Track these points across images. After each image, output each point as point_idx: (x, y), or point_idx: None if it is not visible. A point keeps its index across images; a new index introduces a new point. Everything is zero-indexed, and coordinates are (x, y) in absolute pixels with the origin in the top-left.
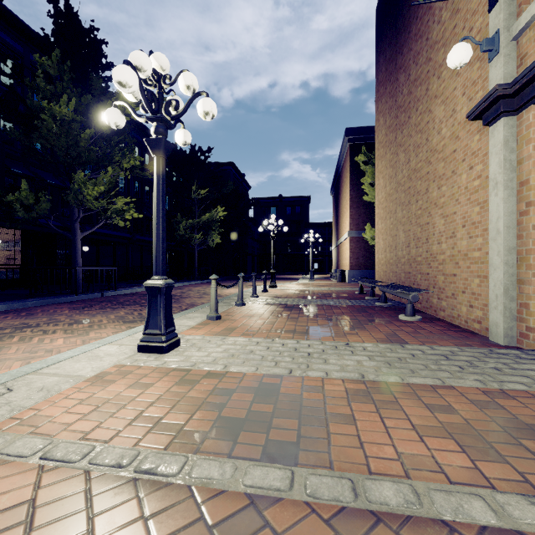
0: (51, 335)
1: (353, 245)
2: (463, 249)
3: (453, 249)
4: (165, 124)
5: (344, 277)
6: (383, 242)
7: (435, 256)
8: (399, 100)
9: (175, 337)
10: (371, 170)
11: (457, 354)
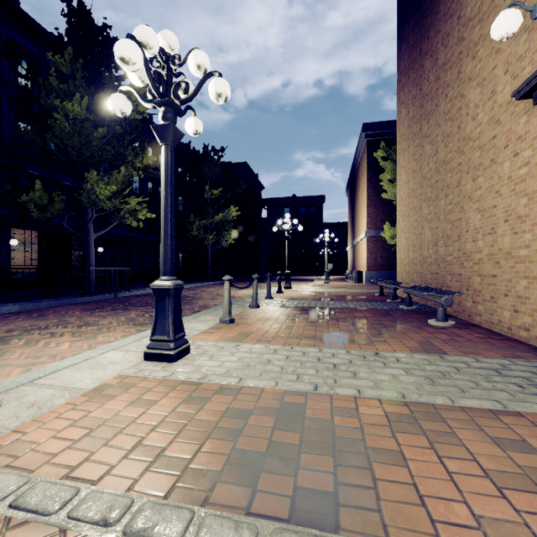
0: (58, 338)
1: (370, 245)
2: (505, 247)
3: (492, 247)
4: (173, 109)
5: (361, 278)
6: (405, 240)
7: (470, 255)
8: (424, 88)
9: (185, 343)
10: (391, 166)
11: (510, 368)
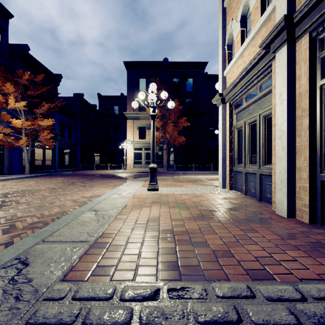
0: None
1: None
2: None
3: None
4: None
5: None
6: None
7: None
8: None
9: None
10: None
11: None
